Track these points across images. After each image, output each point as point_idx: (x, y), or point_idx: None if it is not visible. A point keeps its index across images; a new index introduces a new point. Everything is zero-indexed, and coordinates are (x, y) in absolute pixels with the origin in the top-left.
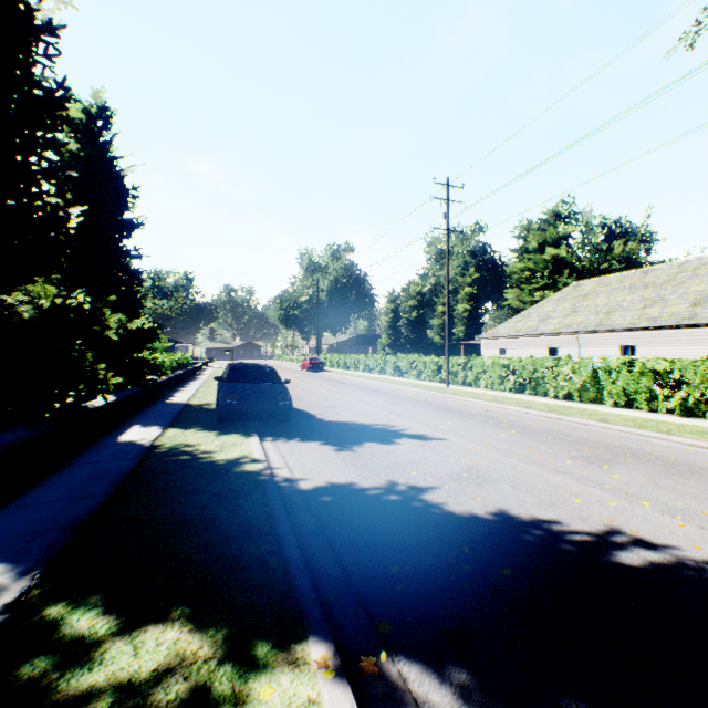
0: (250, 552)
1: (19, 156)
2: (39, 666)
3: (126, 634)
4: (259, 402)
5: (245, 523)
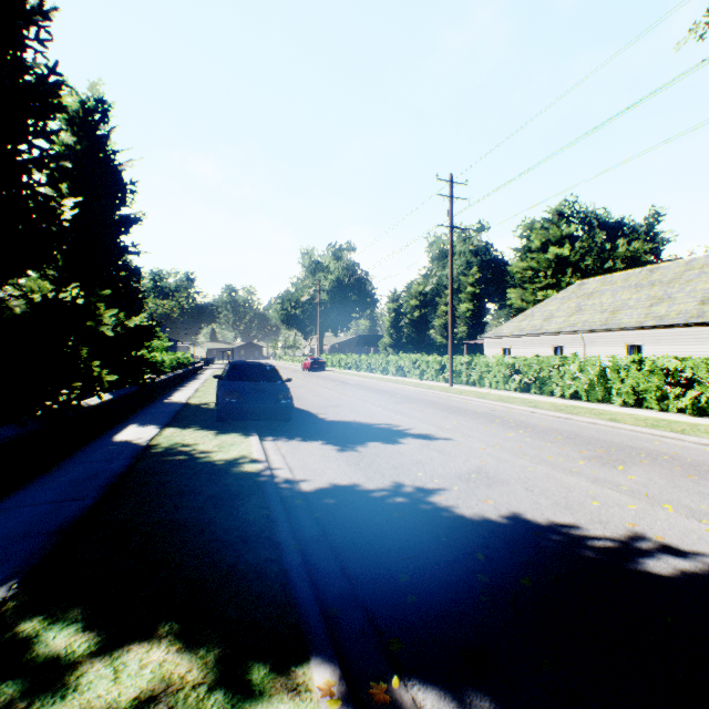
0: (247, 560)
1: (9, 144)
2: (5, 693)
3: (106, 654)
4: (259, 400)
5: (242, 528)
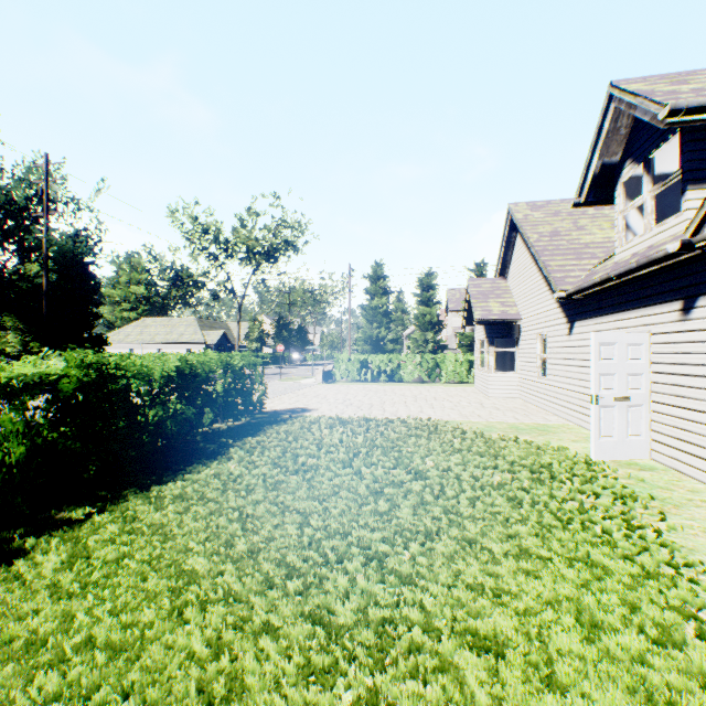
0: None
1: None
2: None
3: None
4: None
5: None
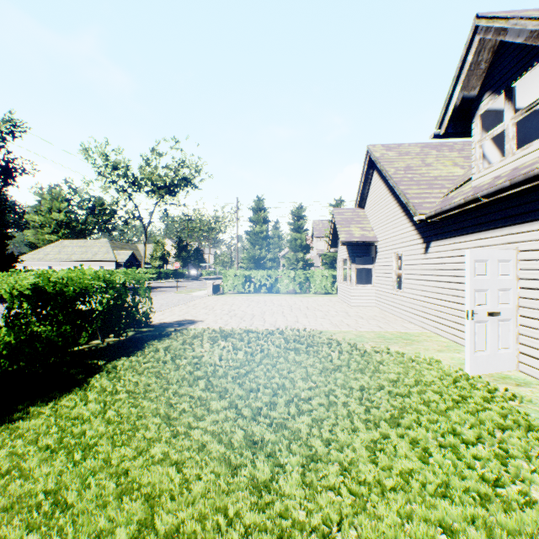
0: None
1: None
2: None
3: None
4: None
5: None
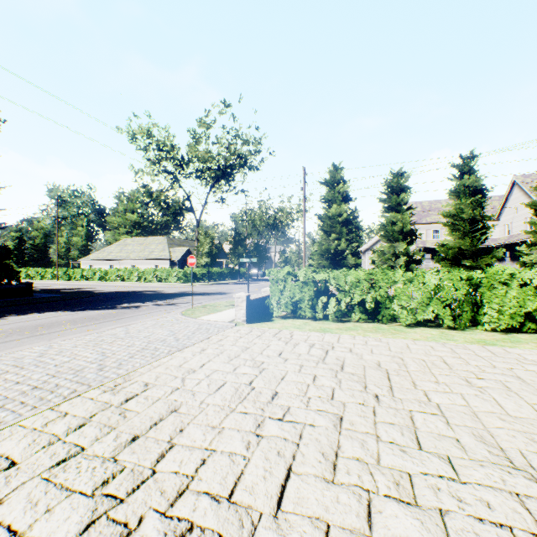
0: None
1: None
2: None
3: None
4: None
5: None
